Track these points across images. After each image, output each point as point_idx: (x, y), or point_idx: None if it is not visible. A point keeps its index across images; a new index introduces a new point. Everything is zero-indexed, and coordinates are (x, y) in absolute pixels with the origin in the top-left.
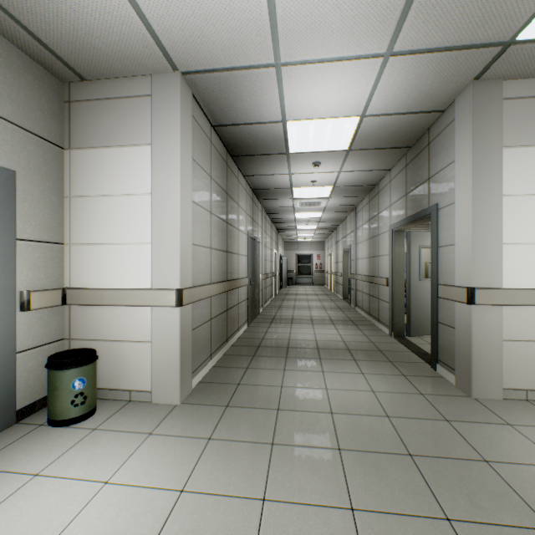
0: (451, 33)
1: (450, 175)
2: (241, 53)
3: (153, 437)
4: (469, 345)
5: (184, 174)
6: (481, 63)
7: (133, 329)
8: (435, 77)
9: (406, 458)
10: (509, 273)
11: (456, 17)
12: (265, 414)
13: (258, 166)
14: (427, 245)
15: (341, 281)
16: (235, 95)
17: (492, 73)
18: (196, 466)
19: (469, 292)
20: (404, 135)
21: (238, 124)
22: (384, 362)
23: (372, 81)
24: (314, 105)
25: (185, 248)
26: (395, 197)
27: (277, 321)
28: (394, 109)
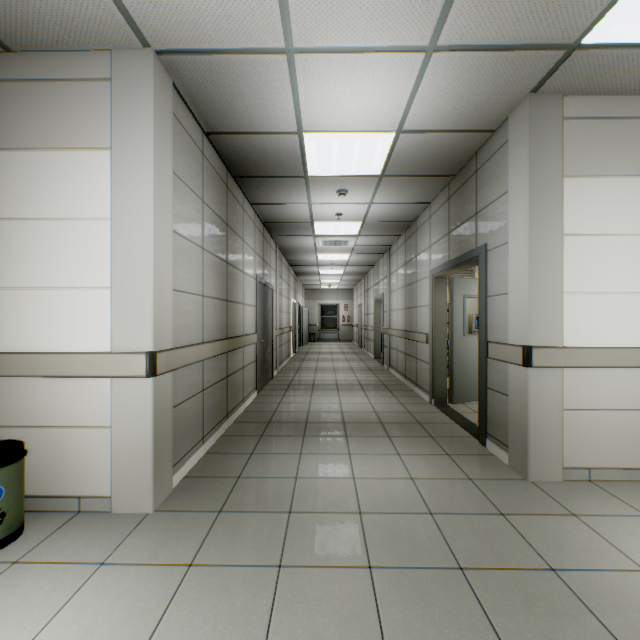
0: (509, 25)
1: (501, 210)
2: (238, 28)
3: (105, 569)
4: (525, 417)
5: (160, 192)
6: (540, 70)
7: (84, 410)
8: (487, 85)
9: (456, 574)
10: (570, 329)
11: (515, 3)
12: (272, 520)
13: (269, 192)
14: (472, 294)
15: (372, 336)
16: (233, 91)
17: (552, 85)
18: (165, 614)
19: (525, 351)
20: (447, 159)
21: (240, 132)
22: (424, 438)
23: (411, 84)
24: (339, 113)
25: (161, 295)
26: (436, 236)
27: (295, 388)
28: (437, 125)
